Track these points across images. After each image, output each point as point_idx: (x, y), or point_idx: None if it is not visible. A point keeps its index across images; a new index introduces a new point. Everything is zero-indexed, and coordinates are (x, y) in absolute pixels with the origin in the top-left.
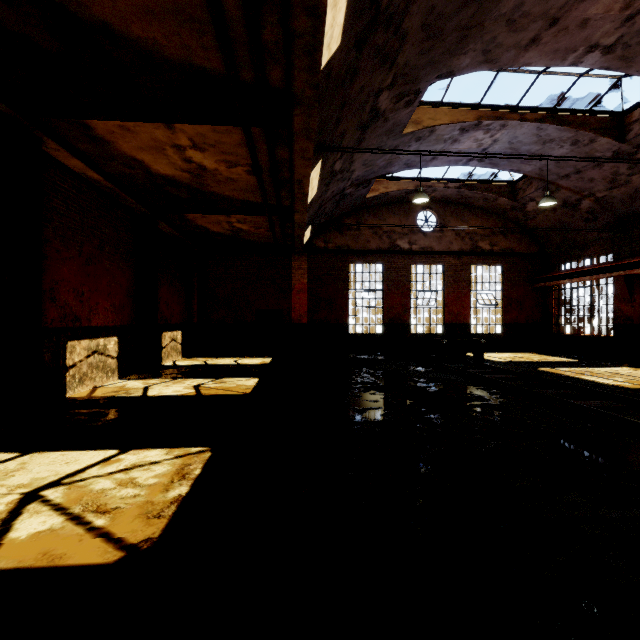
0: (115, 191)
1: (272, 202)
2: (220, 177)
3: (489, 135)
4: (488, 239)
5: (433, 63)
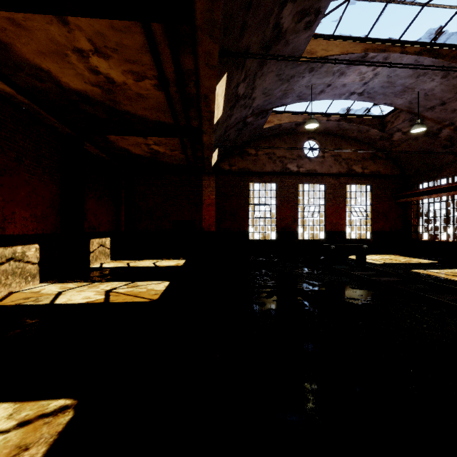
0: (33, 108)
1: (182, 123)
2: (130, 93)
3: (372, 68)
4: (360, 164)
5: None
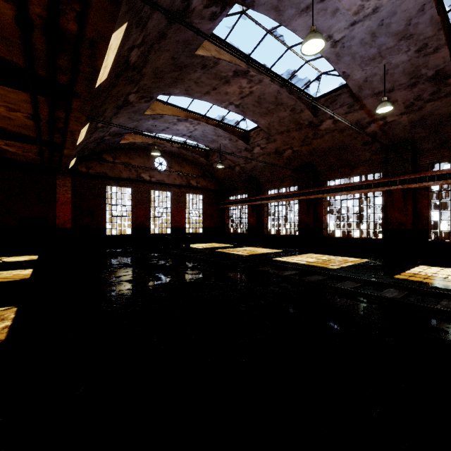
0: None
1: (45, 138)
2: None
3: (192, 126)
4: (195, 179)
5: (160, 88)
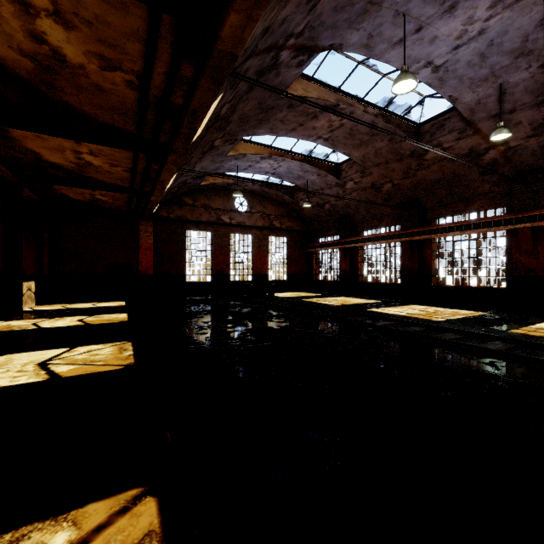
0: None
1: (136, 187)
2: (101, 170)
3: (277, 163)
4: (279, 220)
5: (245, 130)
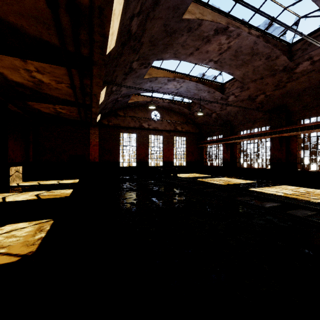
0: None
1: (80, 101)
2: (51, 87)
3: (179, 84)
4: (180, 125)
5: (155, 54)
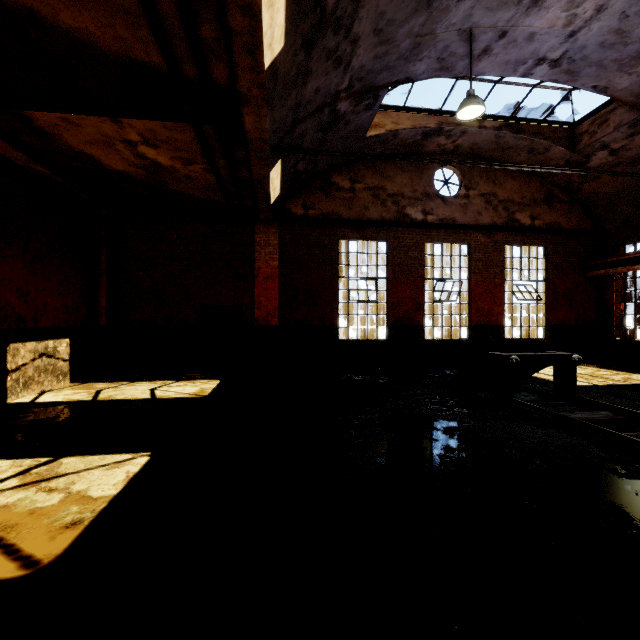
0: None
1: (189, 69)
2: None
3: None
4: (528, 210)
5: None
